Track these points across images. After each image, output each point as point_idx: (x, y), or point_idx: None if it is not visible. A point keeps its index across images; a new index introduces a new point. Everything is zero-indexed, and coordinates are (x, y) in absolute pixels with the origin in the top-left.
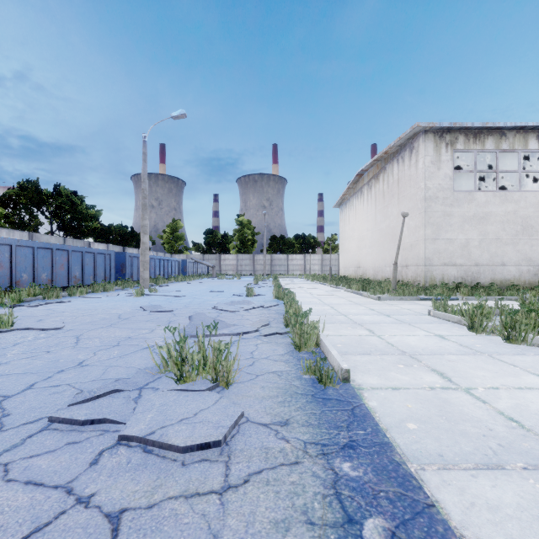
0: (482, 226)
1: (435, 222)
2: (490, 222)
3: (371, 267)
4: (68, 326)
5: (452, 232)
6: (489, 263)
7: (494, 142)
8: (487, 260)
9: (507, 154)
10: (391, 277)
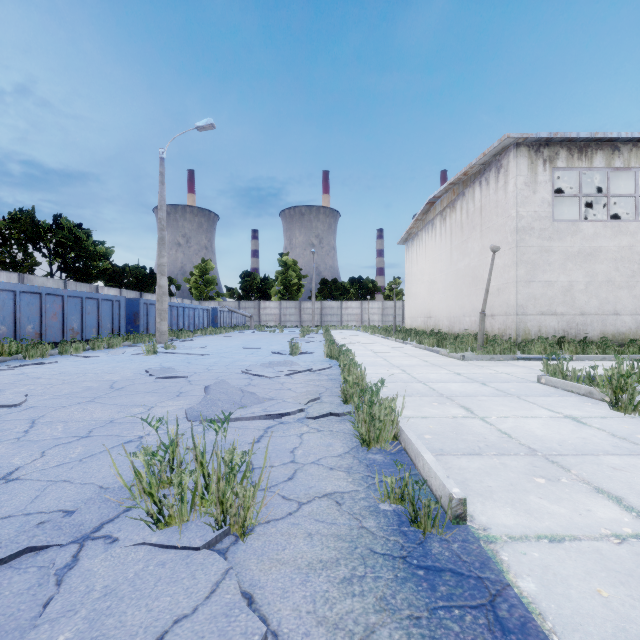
0: (590, 265)
1: (530, 260)
2: (599, 260)
3: (446, 317)
4: (31, 401)
5: (551, 272)
6: (598, 311)
7: (605, 159)
8: (595, 308)
9: (616, 176)
10: (471, 329)
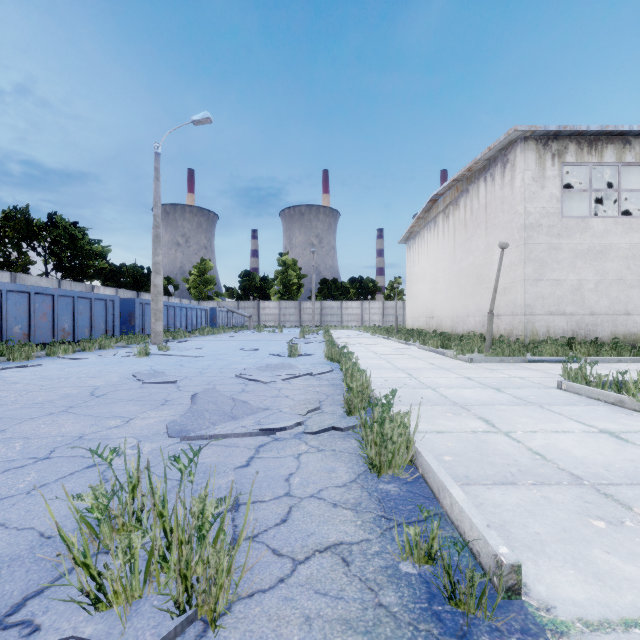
0: (600, 264)
1: (538, 258)
2: (610, 258)
3: (449, 317)
4: None
5: (560, 270)
6: (609, 311)
7: (616, 153)
8: (606, 308)
9: (624, 172)
10: (475, 330)
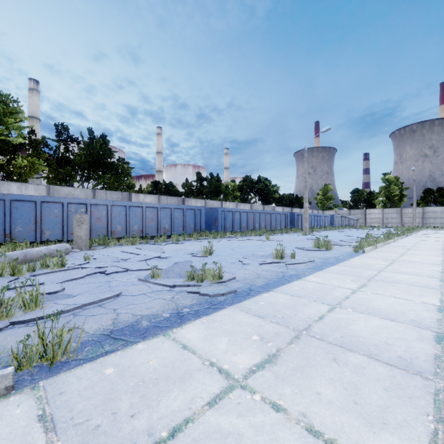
0: None
1: None
2: None
3: None
4: (284, 241)
5: None
6: None
7: None
8: None
9: None
10: None
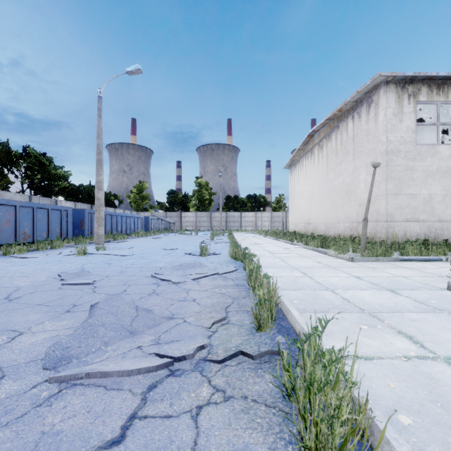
0: (446, 181)
1: (397, 177)
2: None
3: (323, 223)
4: None
5: (415, 186)
6: None
7: None
8: (450, 216)
9: None
10: (345, 233)
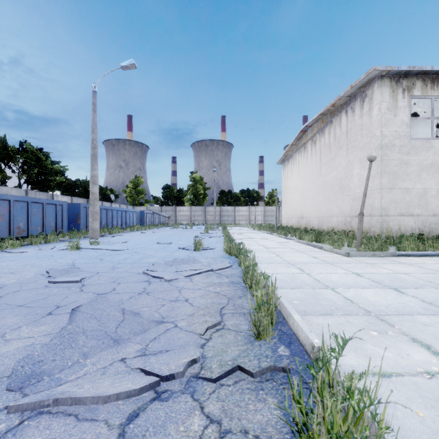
0: None
1: (392, 171)
2: None
3: (316, 217)
4: None
5: (409, 181)
6: None
7: None
8: None
9: None
10: (338, 227)
